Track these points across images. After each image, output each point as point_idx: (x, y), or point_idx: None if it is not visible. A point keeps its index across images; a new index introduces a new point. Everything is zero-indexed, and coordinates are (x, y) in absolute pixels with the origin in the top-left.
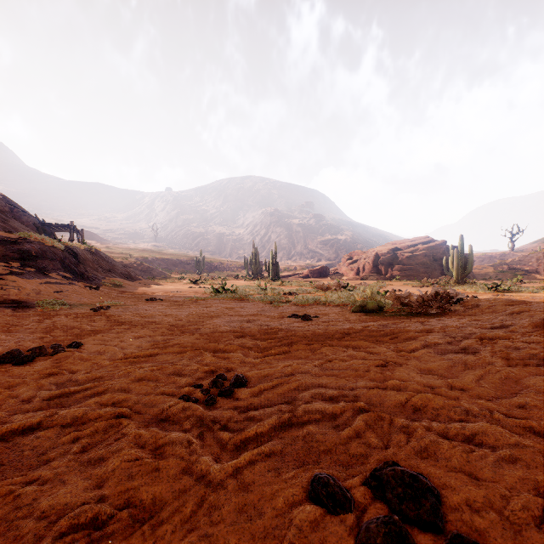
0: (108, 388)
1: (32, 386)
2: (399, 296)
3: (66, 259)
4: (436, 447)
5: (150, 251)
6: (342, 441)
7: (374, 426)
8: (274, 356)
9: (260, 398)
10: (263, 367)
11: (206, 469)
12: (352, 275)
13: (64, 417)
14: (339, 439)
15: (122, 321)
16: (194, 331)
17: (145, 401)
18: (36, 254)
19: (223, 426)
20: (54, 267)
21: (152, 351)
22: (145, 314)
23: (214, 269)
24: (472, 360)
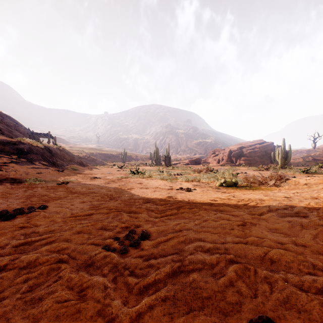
0: (57, 238)
1: (8, 236)
2: (247, 176)
3: (45, 154)
4: (296, 299)
5: (94, 149)
6: (219, 289)
7: (243, 276)
8: (168, 217)
9: (158, 248)
10: (161, 225)
11: (115, 313)
12: (215, 163)
13: (22, 261)
14: (217, 287)
15: (74, 191)
16: (117, 198)
17: (80, 249)
18: (27, 151)
19: (131, 272)
20: (37, 158)
21: (89, 212)
22: (89, 187)
23: (132, 160)
24: (306, 222)
